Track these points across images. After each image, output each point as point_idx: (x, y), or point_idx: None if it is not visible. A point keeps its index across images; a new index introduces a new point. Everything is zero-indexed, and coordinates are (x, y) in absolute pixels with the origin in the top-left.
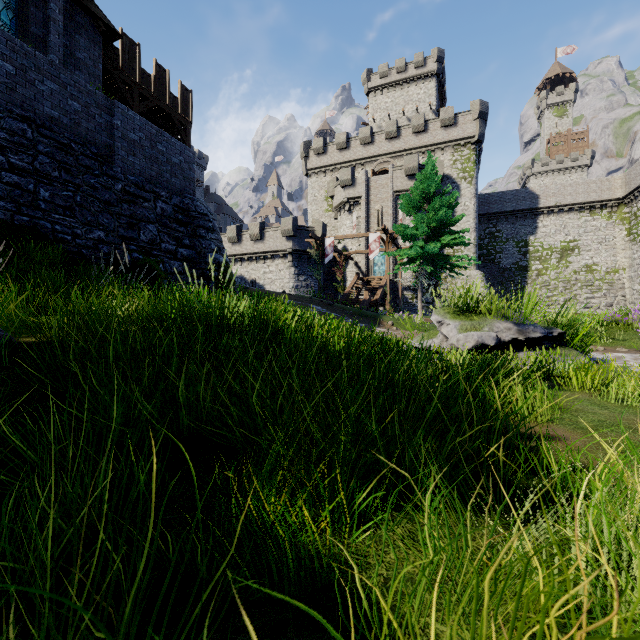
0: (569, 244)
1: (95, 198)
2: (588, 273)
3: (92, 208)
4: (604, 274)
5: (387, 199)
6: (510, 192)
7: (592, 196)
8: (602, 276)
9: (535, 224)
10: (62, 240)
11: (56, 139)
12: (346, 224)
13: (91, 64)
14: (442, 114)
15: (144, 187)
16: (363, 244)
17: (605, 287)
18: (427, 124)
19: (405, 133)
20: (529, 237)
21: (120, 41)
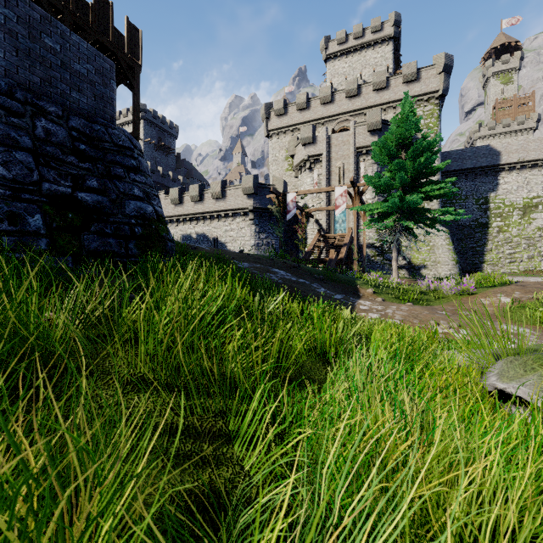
0: (532, 200)
1: None
2: None
3: None
4: None
5: (348, 156)
6: (470, 149)
7: None
8: None
9: (496, 181)
10: None
11: None
12: (307, 182)
13: None
14: (404, 69)
15: (13, 94)
16: (324, 201)
17: None
18: (388, 81)
19: (366, 91)
20: (490, 194)
21: None
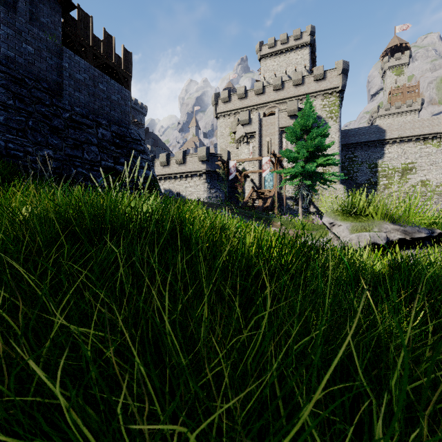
0: (408, 165)
1: (45, 123)
2: (422, 186)
3: (42, 131)
4: (434, 187)
5: (274, 133)
6: (364, 128)
7: (425, 130)
8: (433, 189)
9: (383, 151)
10: (15, 156)
11: (11, 74)
12: (245, 152)
13: (52, 27)
14: (315, 71)
15: (88, 117)
16: (257, 166)
17: (435, 197)
18: (303, 79)
19: (287, 86)
20: (378, 160)
21: (77, 13)
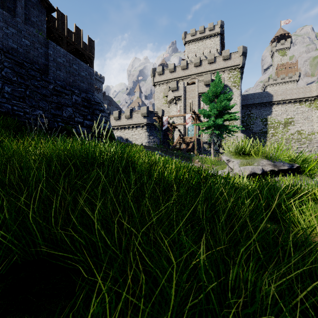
0: (288, 120)
1: (37, 92)
2: (298, 135)
3: (35, 98)
4: (307, 135)
5: (195, 97)
6: (258, 93)
7: (300, 95)
8: (306, 136)
9: (271, 110)
10: (18, 115)
11: (15, 60)
12: (174, 110)
13: (40, 24)
14: (223, 53)
15: (65, 87)
16: (182, 120)
17: (307, 142)
18: (215, 58)
19: (204, 63)
20: (268, 116)
21: (56, 14)
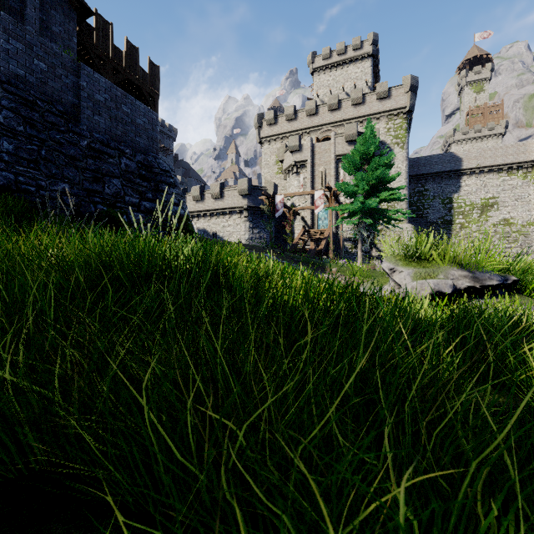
0: (489, 201)
1: (60, 153)
2: (506, 226)
3: (57, 162)
4: (520, 227)
5: (330, 162)
6: (436, 156)
7: (509, 159)
8: (518, 228)
9: (458, 183)
10: (26, 191)
11: (21, 96)
12: (294, 184)
13: (66, 37)
14: (377, 88)
15: (109, 144)
16: (309, 201)
17: (521, 238)
18: (364, 97)
19: (345, 105)
20: (453, 195)
21: (94, 20)
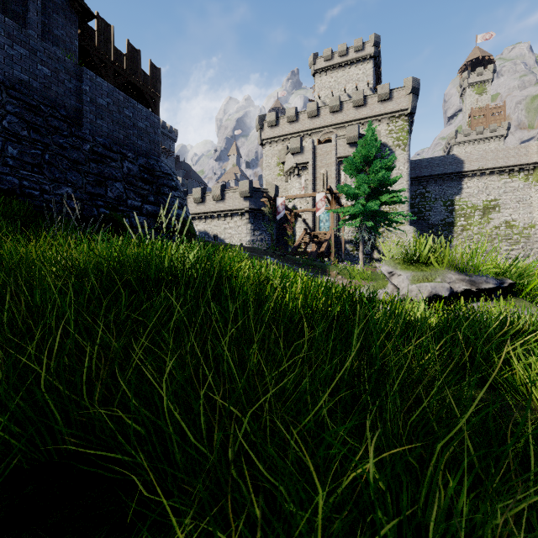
0: (490, 203)
1: (64, 157)
2: (507, 228)
3: (60, 166)
4: (522, 229)
5: (331, 164)
6: (438, 158)
7: (511, 161)
8: (520, 231)
9: (460, 186)
10: (30, 195)
11: (25, 101)
12: (295, 186)
13: (68, 41)
14: (379, 90)
15: (111, 148)
16: (310, 203)
17: (522, 240)
18: (366, 99)
19: (347, 107)
20: (455, 197)
21: (96, 23)
